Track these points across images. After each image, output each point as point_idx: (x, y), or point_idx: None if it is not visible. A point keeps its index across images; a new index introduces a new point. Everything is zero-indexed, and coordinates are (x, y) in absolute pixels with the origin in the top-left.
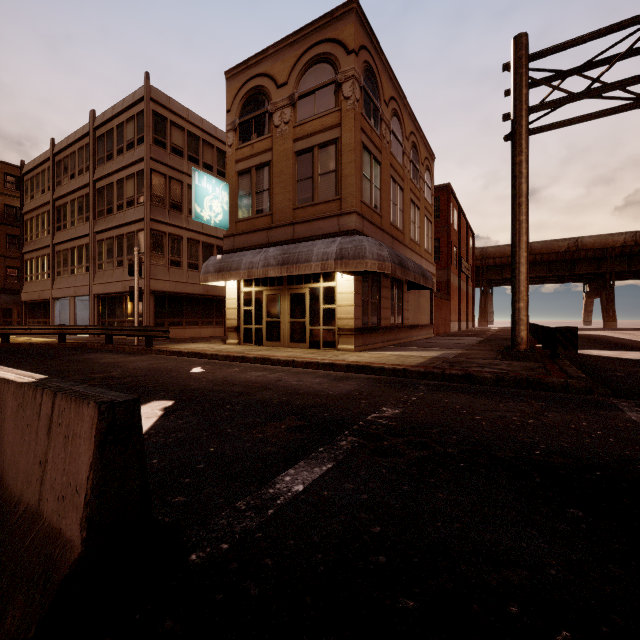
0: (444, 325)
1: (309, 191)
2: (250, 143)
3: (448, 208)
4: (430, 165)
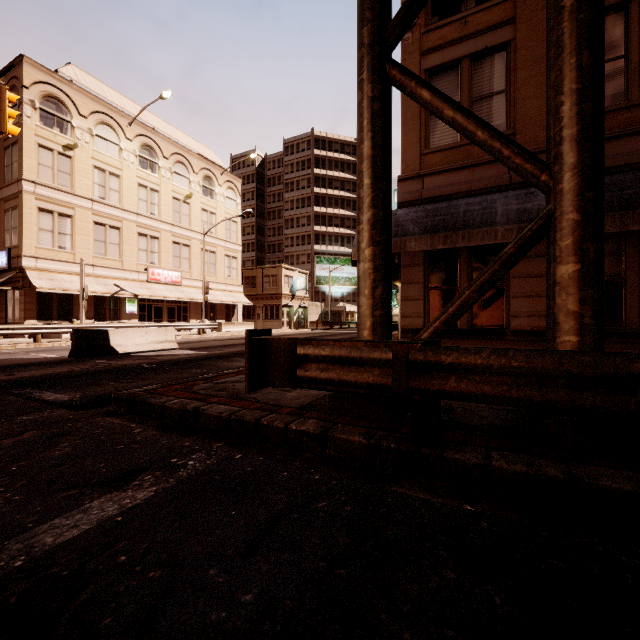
0: None
1: None
2: None
3: None
4: None
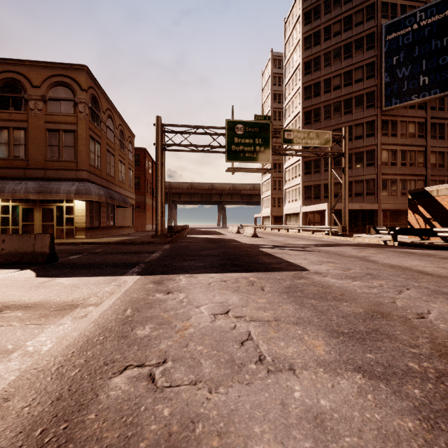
0: (142, 226)
1: (56, 153)
2: (8, 112)
3: (145, 161)
4: (132, 140)
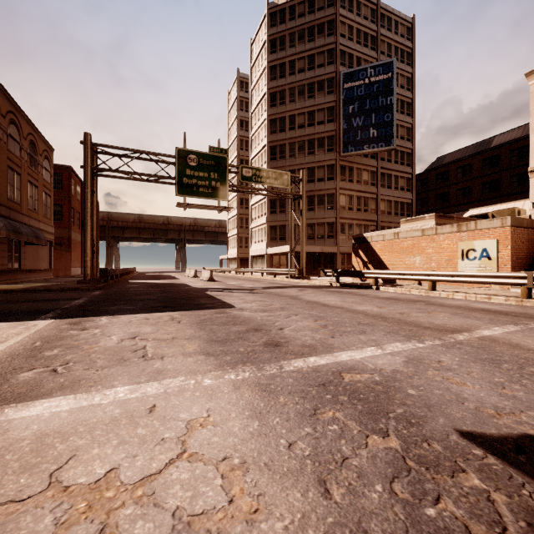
0: (65, 270)
1: None
2: None
3: (70, 184)
4: (49, 155)
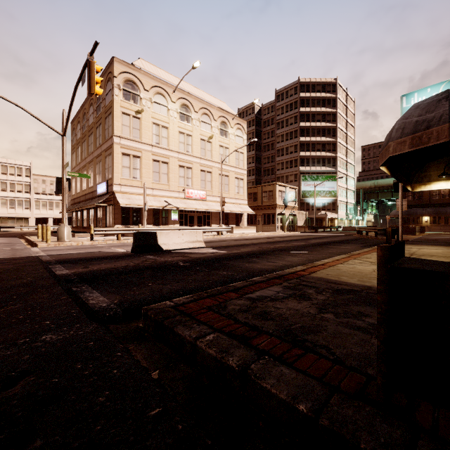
0: None
1: None
2: None
3: None
4: None
